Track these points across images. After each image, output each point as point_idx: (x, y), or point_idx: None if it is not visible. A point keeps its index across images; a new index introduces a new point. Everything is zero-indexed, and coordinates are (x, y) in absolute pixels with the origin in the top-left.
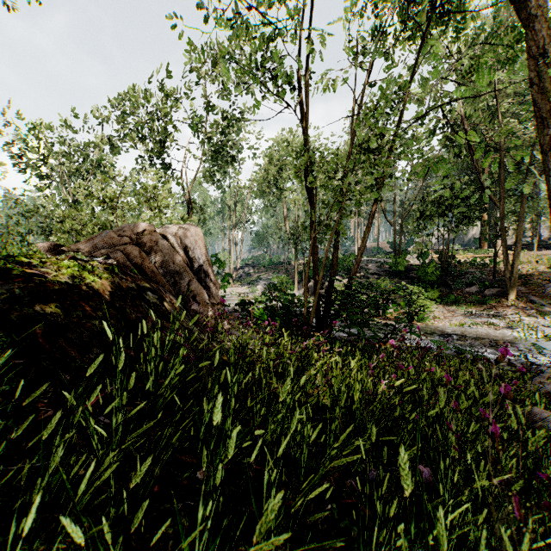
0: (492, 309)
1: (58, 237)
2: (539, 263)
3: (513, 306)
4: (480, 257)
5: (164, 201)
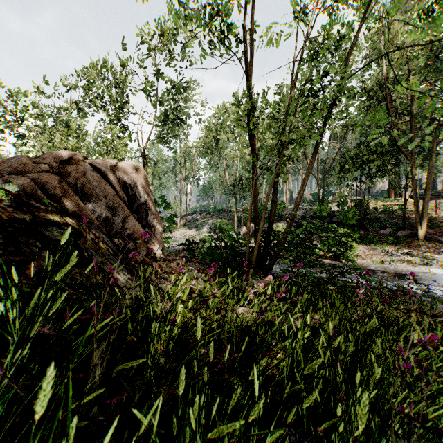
0: (405, 248)
1: None
2: (440, 210)
3: (424, 246)
4: (390, 205)
5: (120, 153)
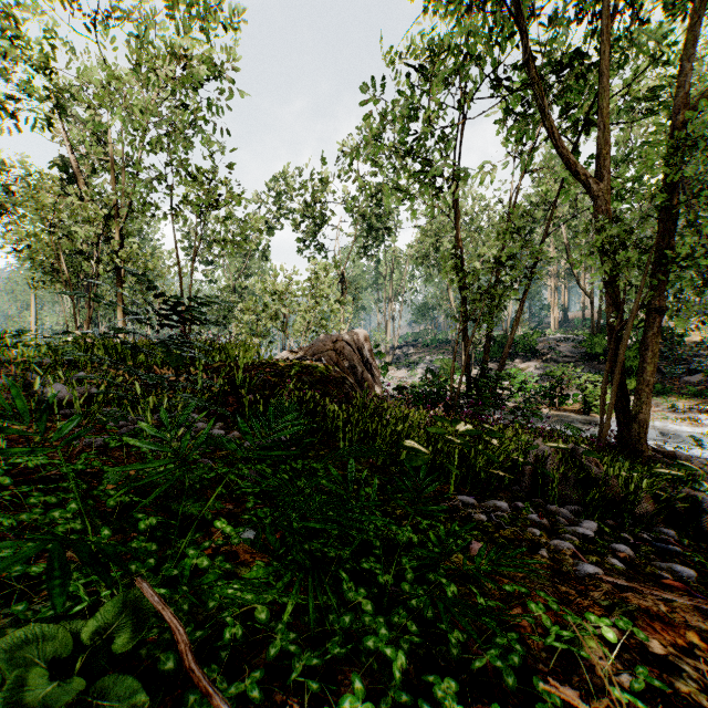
0: None
1: (237, 326)
2: None
3: None
4: None
5: (325, 290)
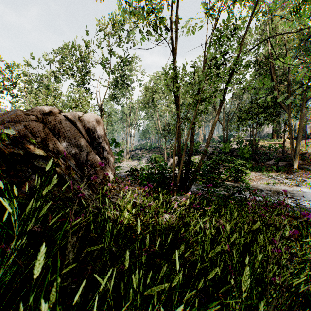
0: (284, 174)
1: None
2: (308, 147)
3: (297, 172)
4: (273, 144)
5: (84, 108)
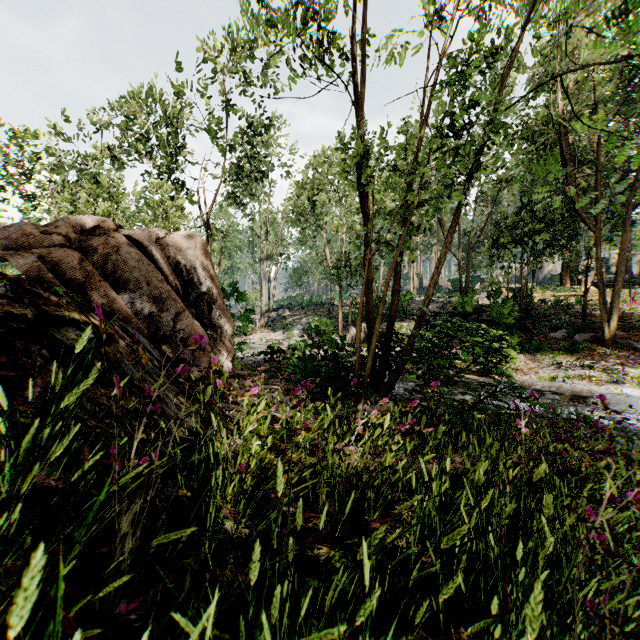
0: (586, 359)
1: None
2: (636, 303)
3: (613, 355)
4: (563, 296)
5: (172, 221)
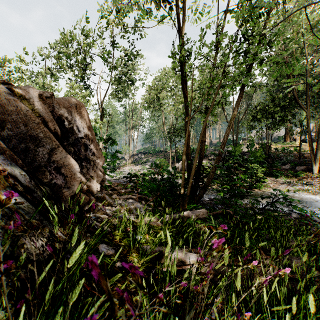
0: (303, 180)
1: None
2: None
3: (318, 178)
4: (287, 147)
5: None
